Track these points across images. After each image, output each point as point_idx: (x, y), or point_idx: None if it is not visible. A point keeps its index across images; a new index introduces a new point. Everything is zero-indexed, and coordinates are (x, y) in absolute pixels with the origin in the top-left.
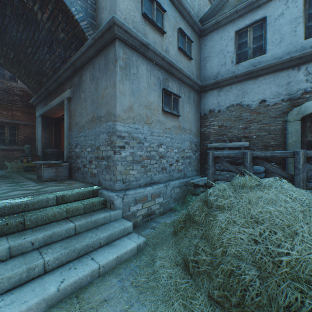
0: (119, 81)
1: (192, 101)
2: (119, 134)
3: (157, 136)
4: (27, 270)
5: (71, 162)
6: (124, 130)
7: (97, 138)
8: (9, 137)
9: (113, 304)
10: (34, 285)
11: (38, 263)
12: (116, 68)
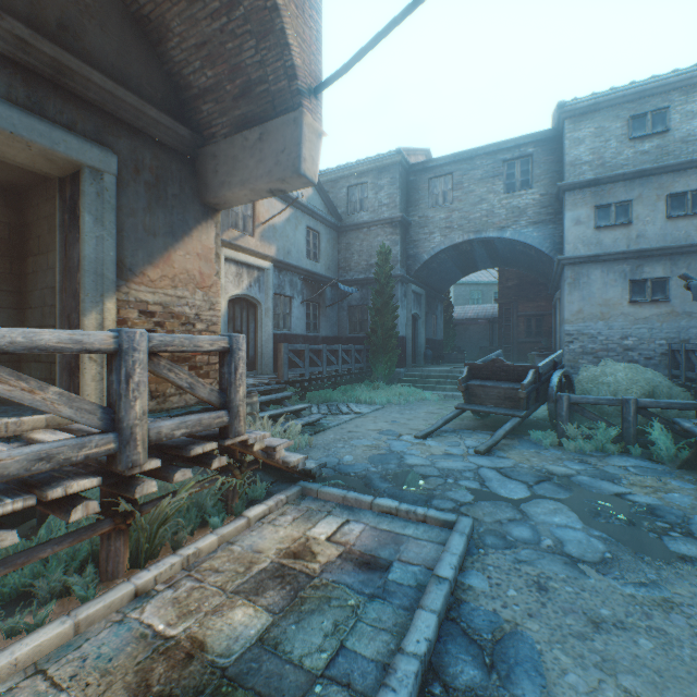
0: (566, 294)
1: None
2: (567, 333)
3: (619, 329)
4: None
5: None
6: (572, 329)
7: (562, 335)
8: (534, 330)
9: None
10: None
11: None
12: (564, 286)
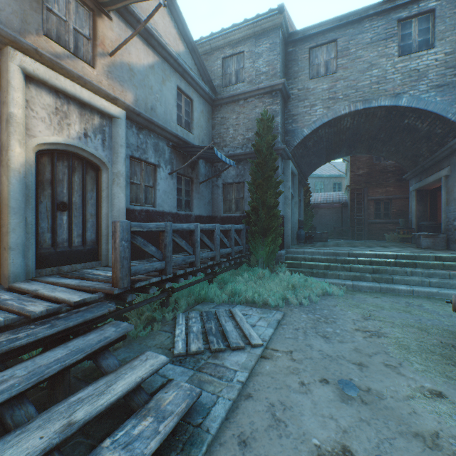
0: None
1: None
2: None
3: None
4: (420, 280)
5: (448, 234)
6: None
7: None
8: (382, 212)
9: None
10: (424, 287)
11: (426, 280)
12: None
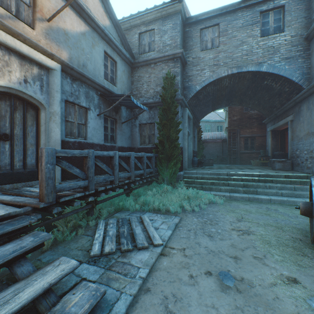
0: None
1: None
2: None
3: None
4: (275, 192)
5: (292, 160)
6: None
7: (310, 145)
8: (249, 145)
9: None
10: (278, 197)
11: (279, 192)
12: None
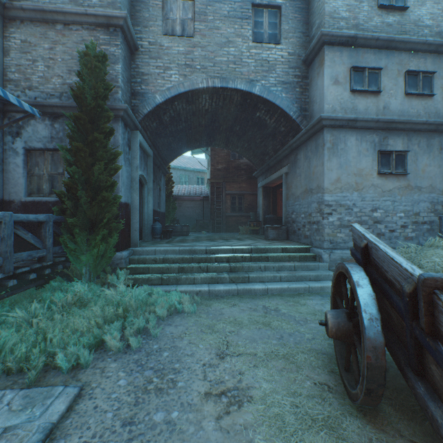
0: (326, 160)
1: (437, 148)
2: (326, 203)
3: (370, 201)
4: (273, 276)
5: (288, 226)
6: (331, 199)
7: (309, 206)
8: (237, 206)
9: (315, 300)
10: (277, 283)
11: (278, 275)
12: (323, 151)
